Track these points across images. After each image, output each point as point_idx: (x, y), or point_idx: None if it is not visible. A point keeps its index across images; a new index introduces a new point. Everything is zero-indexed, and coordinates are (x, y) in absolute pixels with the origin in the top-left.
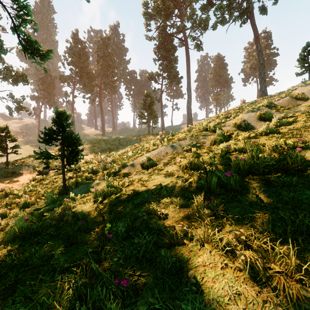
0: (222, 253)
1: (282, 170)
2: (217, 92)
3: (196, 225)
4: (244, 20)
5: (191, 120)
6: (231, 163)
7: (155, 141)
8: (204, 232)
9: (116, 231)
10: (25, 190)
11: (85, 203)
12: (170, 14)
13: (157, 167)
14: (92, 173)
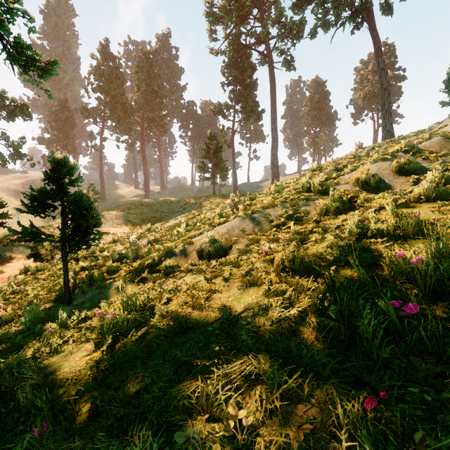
0: None
1: None
2: (315, 133)
3: None
4: (358, 23)
5: (277, 174)
6: (385, 265)
7: (223, 206)
8: None
9: None
10: (4, 292)
11: (80, 342)
12: (246, 15)
13: (227, 259)
14: (120, 261)
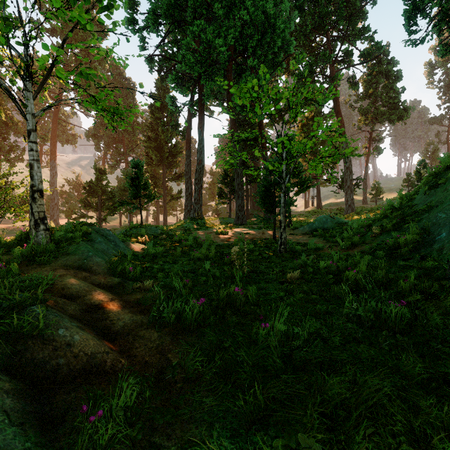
0: None
1: None
2: None
3: None
4: None
5: None
6: None
7: None
8: None
9: None
10: None
11: None
12: None
13: None
14: None
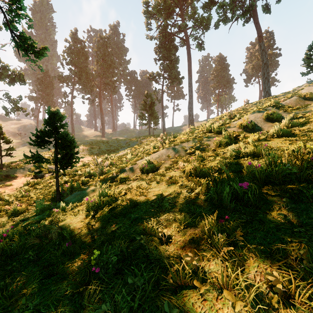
0: (251, 309)
1: (306, 180)
2: (218, 93)
3: (209, 256)
4: (247, 18)
5: (192, 121)
6: (244, 170)
7: (155, 142)
8: (222, 272)
9: (106, 261)
10: (17, 196)
11: (76, 215)
12: (171, 13)
13: (158, 172)
14: (89, 177)
